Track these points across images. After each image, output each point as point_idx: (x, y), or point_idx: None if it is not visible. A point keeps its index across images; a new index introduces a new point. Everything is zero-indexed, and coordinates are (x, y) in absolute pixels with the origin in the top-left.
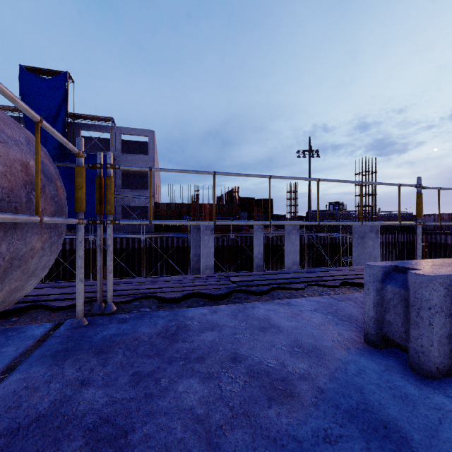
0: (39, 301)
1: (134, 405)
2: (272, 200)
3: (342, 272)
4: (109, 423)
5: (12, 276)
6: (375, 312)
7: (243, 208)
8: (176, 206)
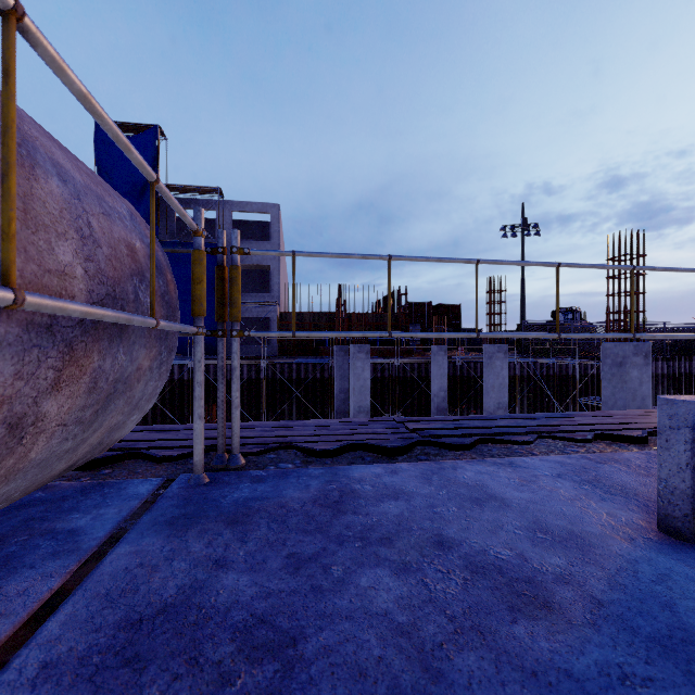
0: (133, 449)
1: (298, 600)
2: (460, 306)
3: (591, 420)
4: (267, 624)
5: (114, 406)
6: (681, 480)
7: (413, 319)
8: (311, 317)
